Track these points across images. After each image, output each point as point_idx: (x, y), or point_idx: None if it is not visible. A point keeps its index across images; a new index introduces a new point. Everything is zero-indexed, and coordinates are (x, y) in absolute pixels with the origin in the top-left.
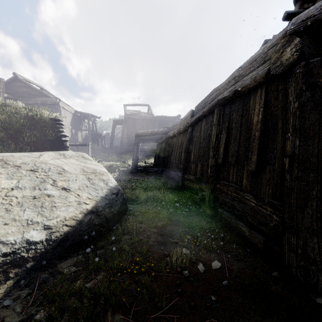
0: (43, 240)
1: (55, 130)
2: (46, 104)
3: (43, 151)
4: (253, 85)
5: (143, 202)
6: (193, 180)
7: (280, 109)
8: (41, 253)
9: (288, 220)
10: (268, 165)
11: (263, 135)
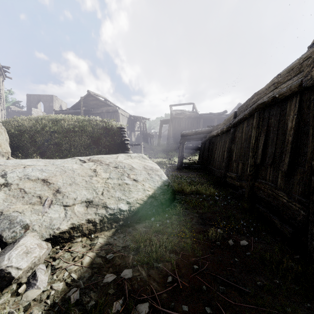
0: (127, 210)
1: (120, 135)
2: (109, 112)
3: (113, 152)
4: (288, 93)
5: (187, 194)
6: (234, 178)
7: (312, 117)
8: (126, 217)
9: (310, 214)
10: (300, 167)
11: (296, 140)
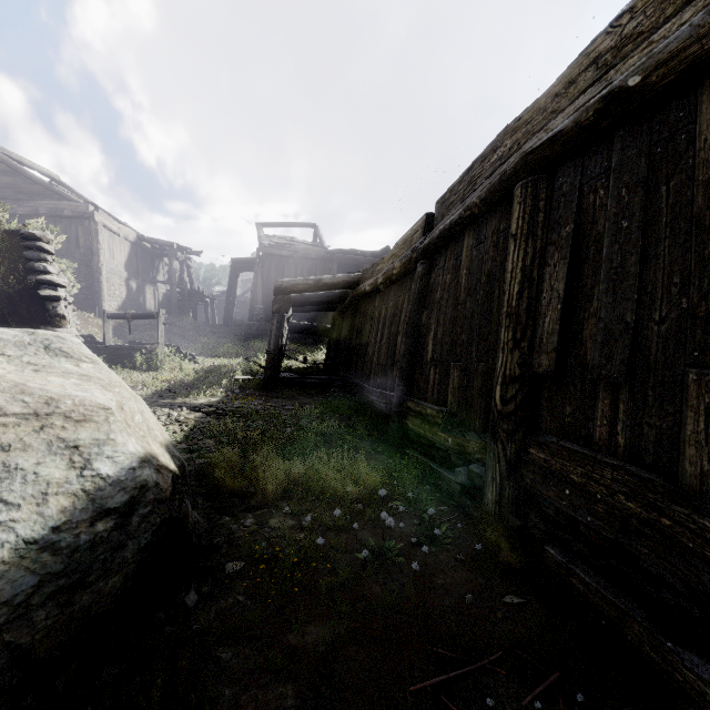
0: None
1: (19, 265)
2: (61, 218)
3: None
4: None
5: (270, 500)
6: (435, 420)
7: None
8: None
9: None
10: None
11: None
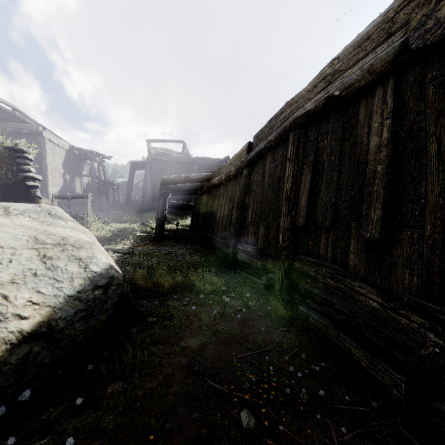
0: None
1: (13, 167)
2: (21, 134)
3: None
4: (366, 80)
5: (166, 293)
6: (252, 253)
7: (433, 116)
8: None
9: None
10: (408, 228)
11: (391, 171)
